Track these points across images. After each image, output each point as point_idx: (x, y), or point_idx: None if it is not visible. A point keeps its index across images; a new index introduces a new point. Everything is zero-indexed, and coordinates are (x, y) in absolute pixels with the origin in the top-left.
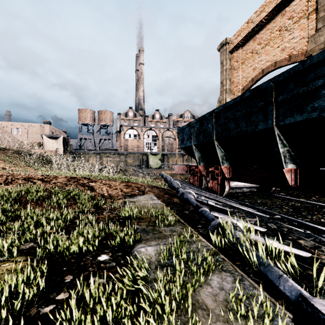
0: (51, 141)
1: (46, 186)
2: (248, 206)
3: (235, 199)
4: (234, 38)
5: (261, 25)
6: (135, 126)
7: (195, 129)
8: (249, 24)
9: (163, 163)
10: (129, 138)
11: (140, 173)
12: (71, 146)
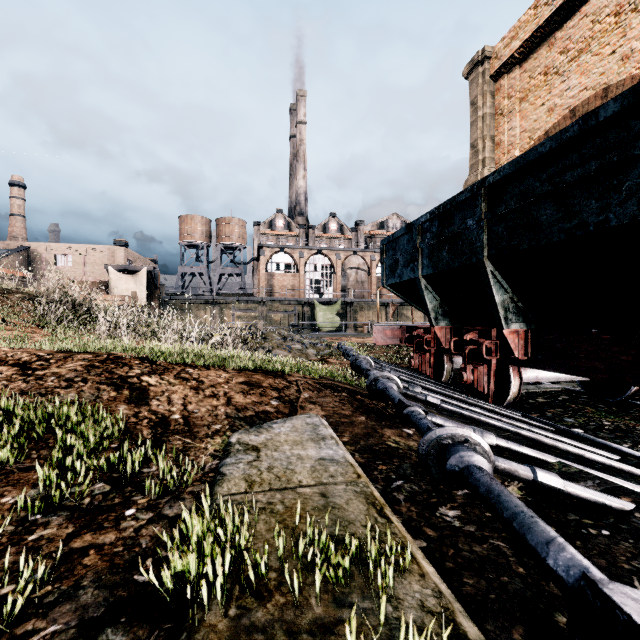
0: (123, 279)
1: (5, 389)
2: (587, 440)
3: (536, 415)
4: (503, 46)
5: (570, 7)
6: (289, 246)
7: (428, 236)
8: (538, 9)
9: (346, 322)
10: (276, 271)
11: (295, 343)
12: (163, 288)
